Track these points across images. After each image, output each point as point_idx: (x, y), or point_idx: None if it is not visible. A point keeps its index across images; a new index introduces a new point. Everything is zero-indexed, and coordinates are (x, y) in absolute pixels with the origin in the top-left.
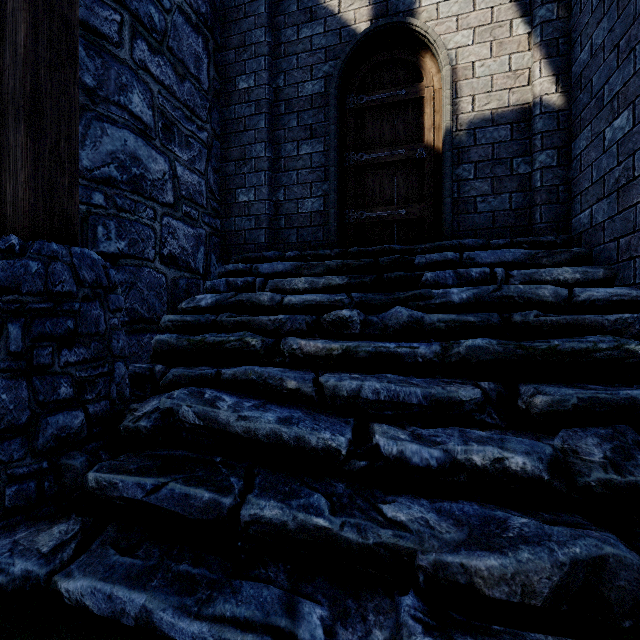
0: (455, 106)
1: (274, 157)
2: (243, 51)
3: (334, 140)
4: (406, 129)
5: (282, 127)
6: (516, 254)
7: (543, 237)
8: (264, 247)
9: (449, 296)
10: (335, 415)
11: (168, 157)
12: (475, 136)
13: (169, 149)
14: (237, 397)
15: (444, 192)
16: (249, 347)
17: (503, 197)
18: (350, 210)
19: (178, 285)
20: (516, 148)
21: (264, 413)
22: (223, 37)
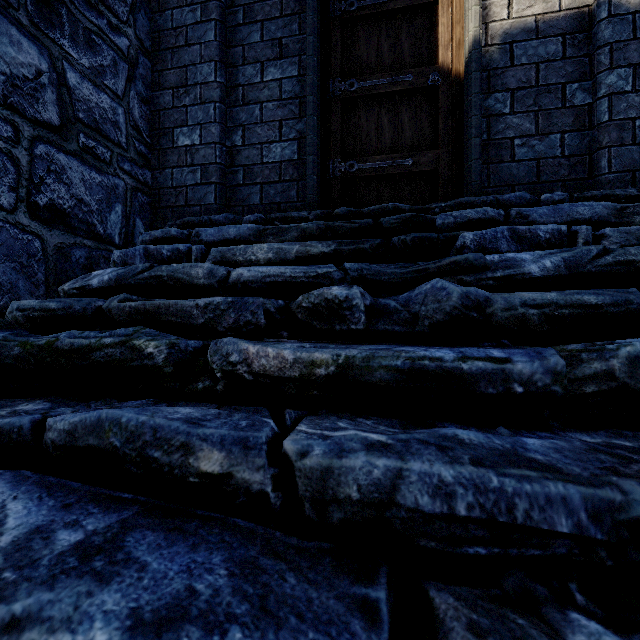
0: (484, 11)
1: (228, 85)
2: None
3: (313, 57)
4: (413, 47)
5: (240, 42)
6: (594, 208)
7: (620, 189)
8: (214, 210)
9: (518, 264)
10: (327, 565)
11: (47, 49)
12: (512, 53)
13: (50, 37)
14: (54, 504)
15: (470, 130)
16: (140, 359)
17: (552, 138)
18: (335, 159)
19: (70, 257)
20: (570, 69)
21: (92, 594)
22: None
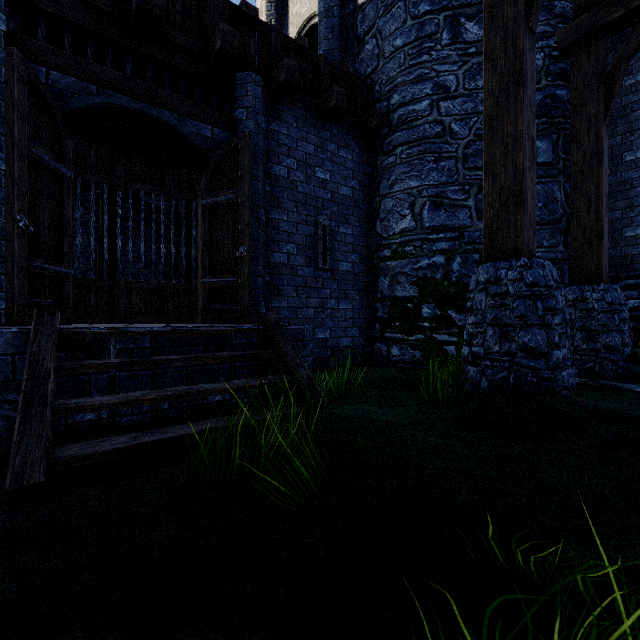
0: None
1: None
2: (629, 135)
3: None
4: None
5: None
6: None
7: None
8: None
9: None
10: None
11: None
12: None
13: None
14: None
15: None
16: None
17: None
18: None
19: None
20: None
21: None
22: (609, 129)
